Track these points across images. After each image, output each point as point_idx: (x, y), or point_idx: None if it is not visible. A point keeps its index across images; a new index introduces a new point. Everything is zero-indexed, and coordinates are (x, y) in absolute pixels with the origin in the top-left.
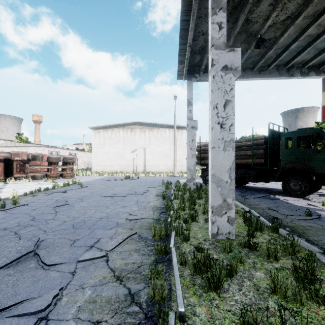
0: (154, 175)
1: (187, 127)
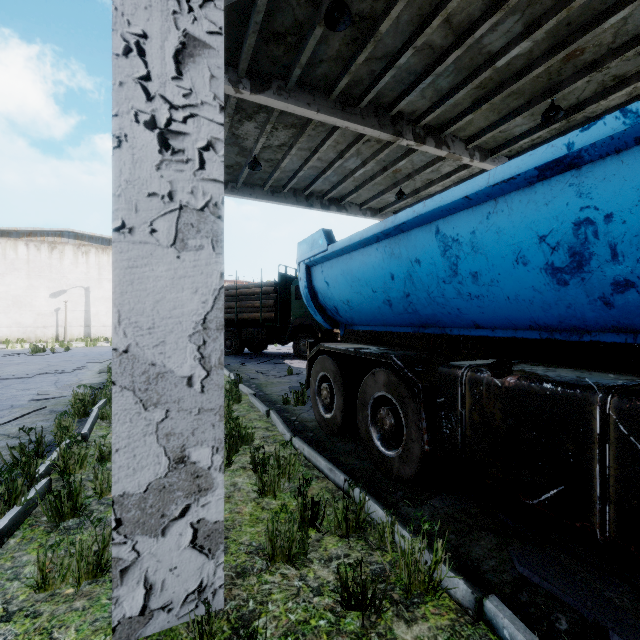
0: (110, 345)
1: None
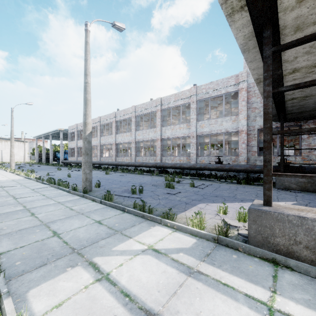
0: None
1: (36, 149)
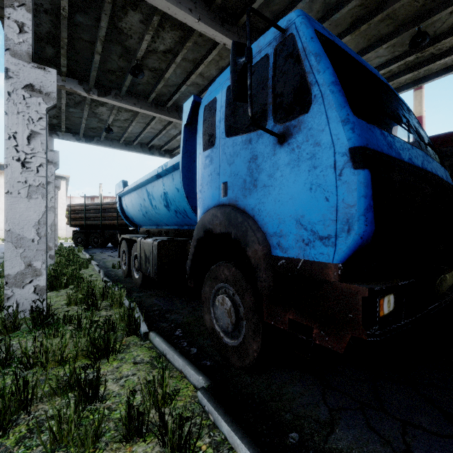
0: None
1: None
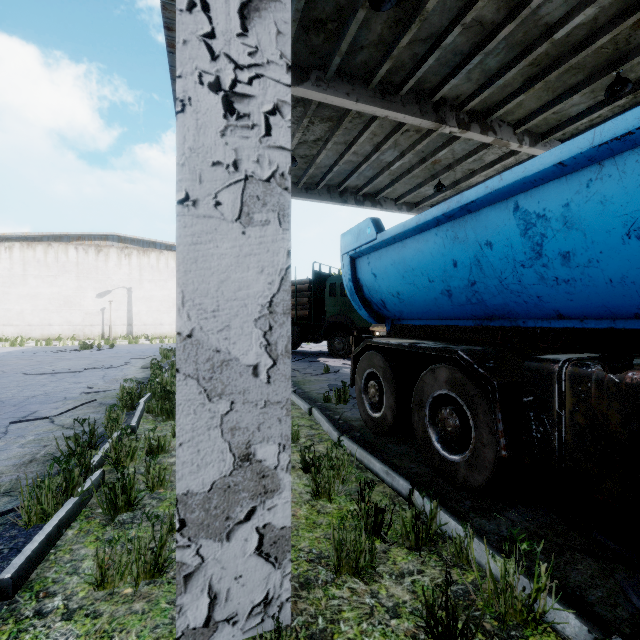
0: (150, 342)
1: None
